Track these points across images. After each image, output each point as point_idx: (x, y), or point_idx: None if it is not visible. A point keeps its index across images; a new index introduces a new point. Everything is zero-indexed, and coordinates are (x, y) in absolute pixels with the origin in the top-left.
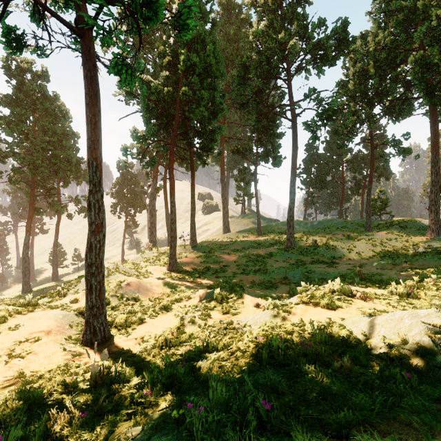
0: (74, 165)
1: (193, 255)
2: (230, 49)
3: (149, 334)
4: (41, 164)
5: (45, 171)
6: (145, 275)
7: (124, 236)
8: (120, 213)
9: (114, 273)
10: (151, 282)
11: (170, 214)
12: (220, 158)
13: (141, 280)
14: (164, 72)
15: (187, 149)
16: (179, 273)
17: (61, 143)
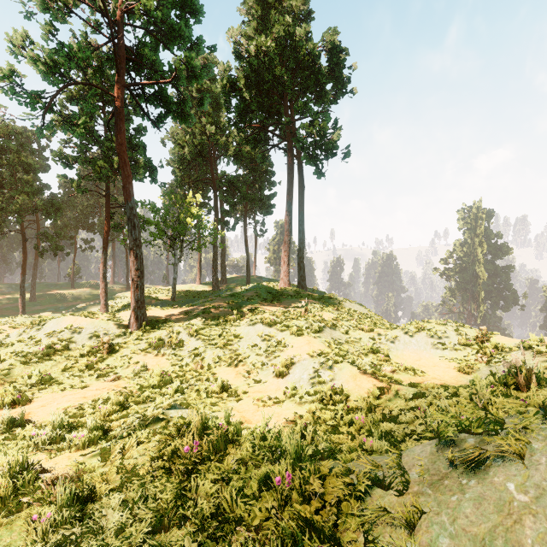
0: None
1: None
2: None
3: None
4: None
5: None
6: None
7: None
8: None
9: None
10: None
11: None
12: None
13: None
14: None
15: None
16: None
17: None
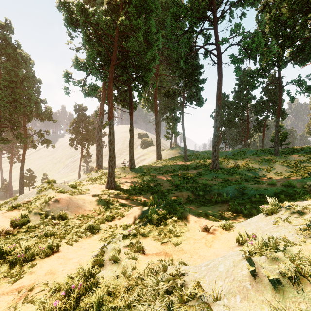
0: (34, 102)
1: (131, 175)
2: (162, 15)
3: (47, 278)
4: (2, 98)
5: (6, 104)
6: (82, 192)
7: (80, 163)
8: (76, 145)
9: (46, 190)
10: (84, 199)
11: (108, 136)
12: (154, 102)
13: (74, 196)
14: (103, 7)
15: (126, 84)
16: (116, 190)
17: (22, 84)
